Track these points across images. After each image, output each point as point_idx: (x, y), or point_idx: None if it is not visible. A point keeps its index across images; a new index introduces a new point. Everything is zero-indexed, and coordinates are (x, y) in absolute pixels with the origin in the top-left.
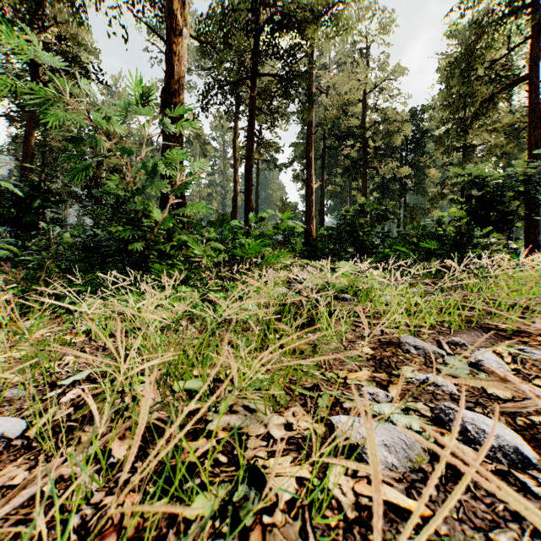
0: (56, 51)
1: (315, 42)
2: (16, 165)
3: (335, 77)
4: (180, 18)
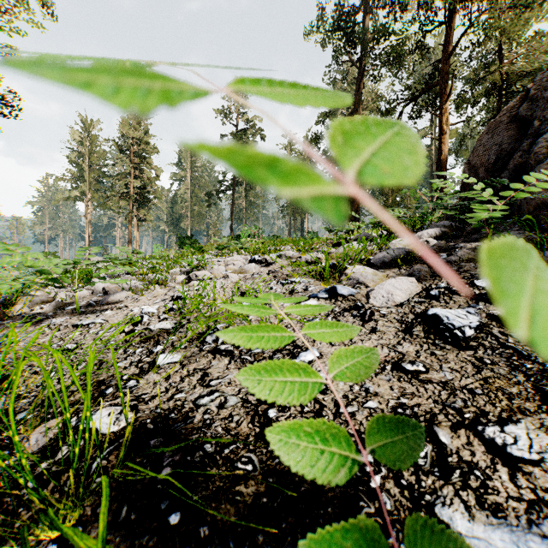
0: None
1: None
2: None
3: None
4: (445, 126)
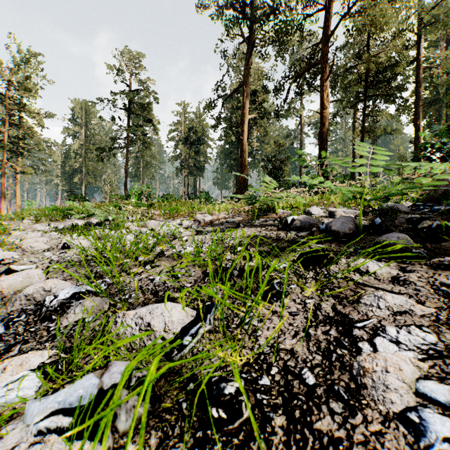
0: (256, 109)
1: (421, 38)
2: (230, 165)
3: (446, 52)
4: (326, 102)
